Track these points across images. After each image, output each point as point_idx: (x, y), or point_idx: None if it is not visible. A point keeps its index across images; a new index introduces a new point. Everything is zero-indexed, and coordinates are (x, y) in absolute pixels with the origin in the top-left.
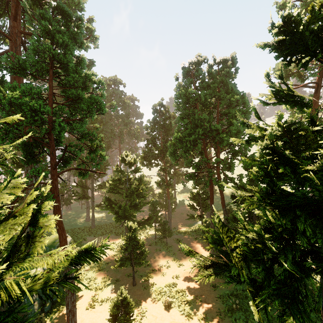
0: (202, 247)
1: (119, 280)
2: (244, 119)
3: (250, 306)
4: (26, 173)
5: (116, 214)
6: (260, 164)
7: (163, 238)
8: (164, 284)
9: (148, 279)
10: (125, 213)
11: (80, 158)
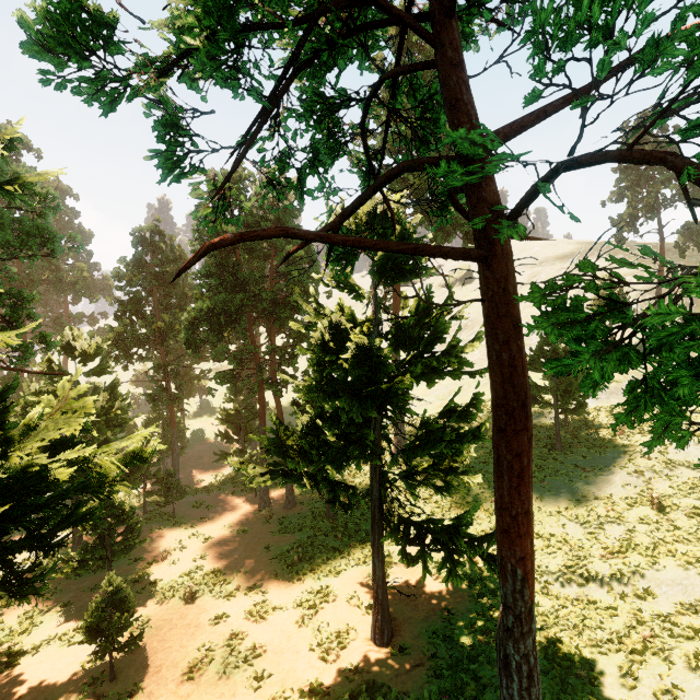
0: (246, 503)
1: (70, 604)
2: (303, 303)
3: (316, 551)
4: None
5: None
6: (314, 354)
7: (166, 505)
8: (178, 575)
9: (143, 578)
10: None
11: None
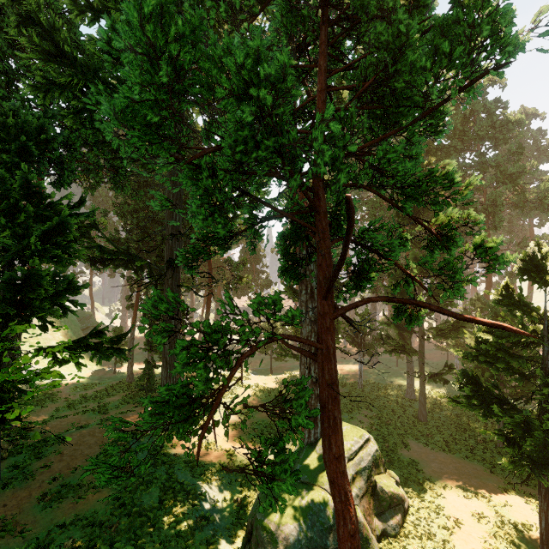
0: None
1: None
2: None
3: None
4: (299, 296)
5: (509, 444)
6: None
7: None
8: None
9: None
10: (548, 454)
11: (399, 265)
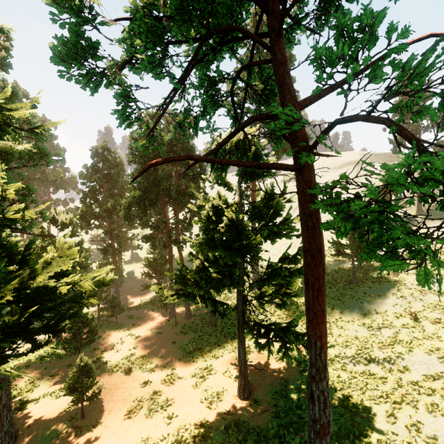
0: (160, 316)
1: (56, 375)
2: (196, 193)
3: (204, 344)
4: None
5: None
6: (203, 223)
7: (112, 316)
8: (120, 358)
9: (99, 360)
10: None
11: None
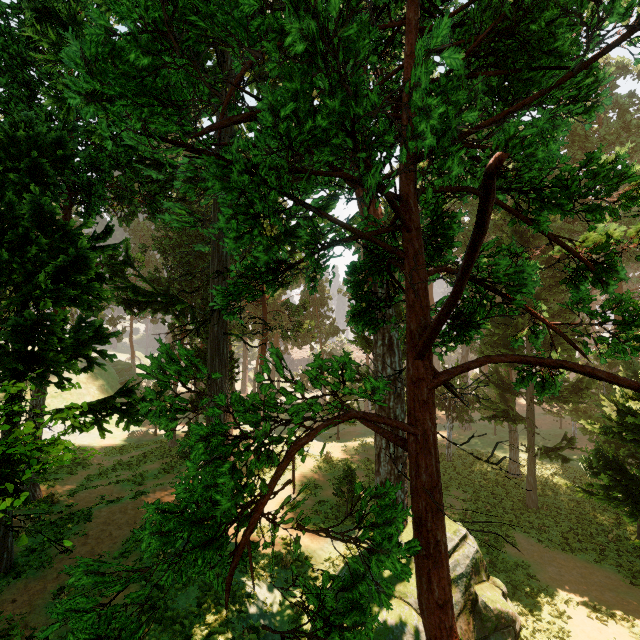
0: None
1: None
2: None
3: None
4: (374, 348)
5: None
6: None
7: None
8: None
9: None
10: None
11: (527, 307)
